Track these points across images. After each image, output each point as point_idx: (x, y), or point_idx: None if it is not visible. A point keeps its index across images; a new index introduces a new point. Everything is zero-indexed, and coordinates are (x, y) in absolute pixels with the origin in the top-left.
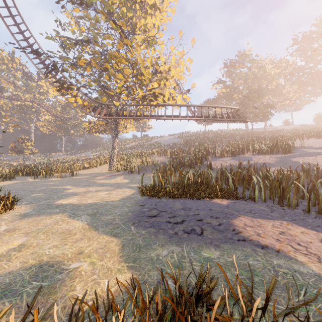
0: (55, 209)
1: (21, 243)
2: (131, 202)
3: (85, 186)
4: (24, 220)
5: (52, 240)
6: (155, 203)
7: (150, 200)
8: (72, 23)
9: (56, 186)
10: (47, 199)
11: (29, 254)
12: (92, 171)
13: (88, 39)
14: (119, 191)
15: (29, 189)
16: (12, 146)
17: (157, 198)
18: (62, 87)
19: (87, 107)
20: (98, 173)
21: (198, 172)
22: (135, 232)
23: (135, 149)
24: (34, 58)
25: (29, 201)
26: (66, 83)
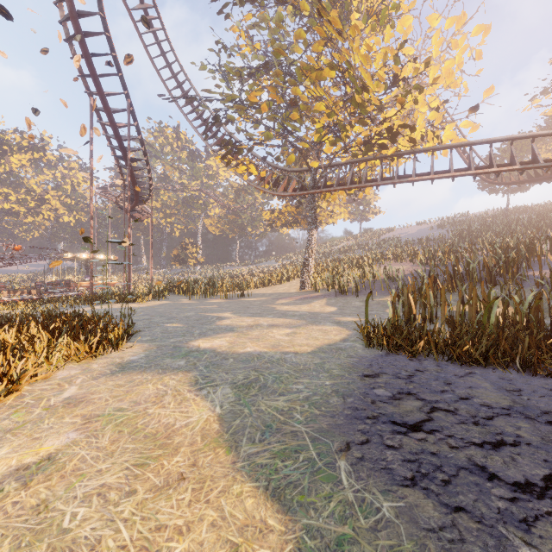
0: (181, 358)
1: (54, 449)
2: (340, 361)
3: (254, 315)
4: (114, 378)
5: (113, 461)
6: (406, 373)
7: (391, 361)
8: (242, 44)
9: (209, 312)
10: (181, 335)
11: (27, 509)
12: (274, 290)
13: (266, 61)
14: (315, 331)
15: (170, 314)
16: (175, 254)
17: (410, 357)
18: (227, 152)
19: (266, 181)
20: (283, 293)
21: (531, 295)
22: (351, 495)
23: (349, 252)
24: (195, 119)
25: (154, 336)
26: (233, 144)
